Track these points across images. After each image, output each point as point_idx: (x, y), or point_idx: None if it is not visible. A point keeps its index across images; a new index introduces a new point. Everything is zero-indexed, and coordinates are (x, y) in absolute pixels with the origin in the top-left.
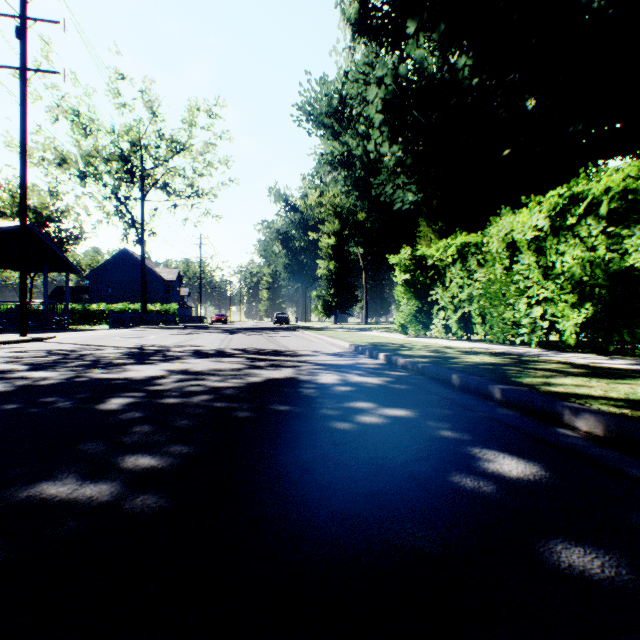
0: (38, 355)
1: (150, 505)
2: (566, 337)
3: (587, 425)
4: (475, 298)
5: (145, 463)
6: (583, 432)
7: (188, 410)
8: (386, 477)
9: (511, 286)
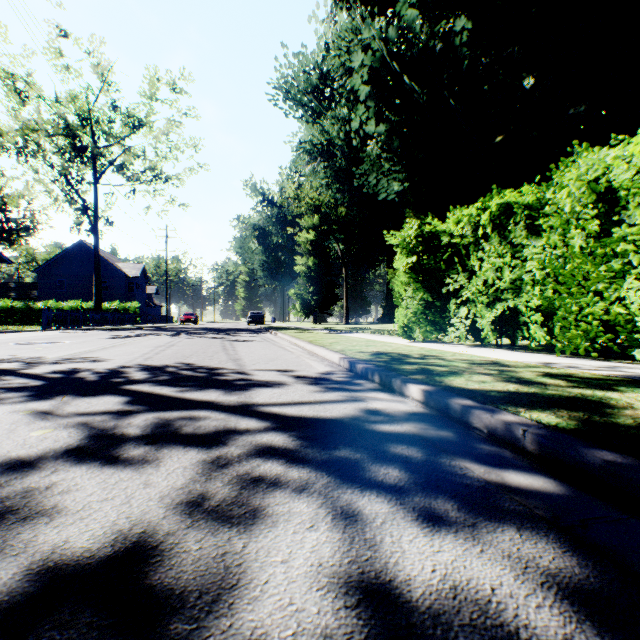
0: None
1: None
2: None
3: None
4: (526, 286)
5: None
6: None
7: None
8: None
9: (614, 261)
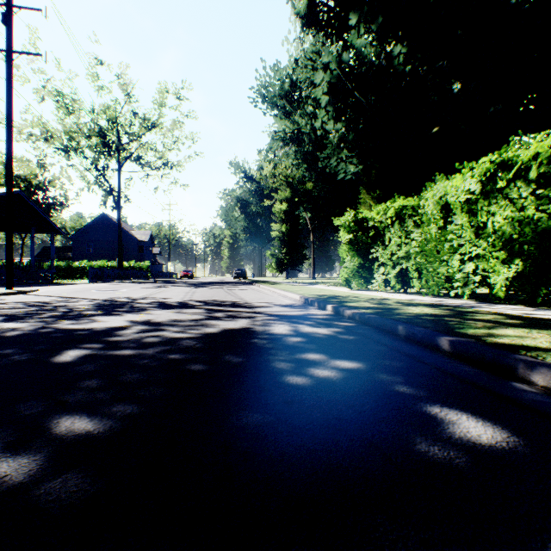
0: (16, 307)
1: (69, 489)
2: (496, 290)
3: (545, 380)
4: (412, 255)
5: (80, 428)
6: (540, 387)
7: (141, 363)
8: (345, 446)
9: (445, 244)
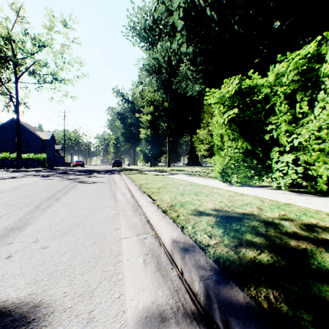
0: None
1: None
2: None
3: None
4: None
5: None
6: None
7: None
8: None
9: None
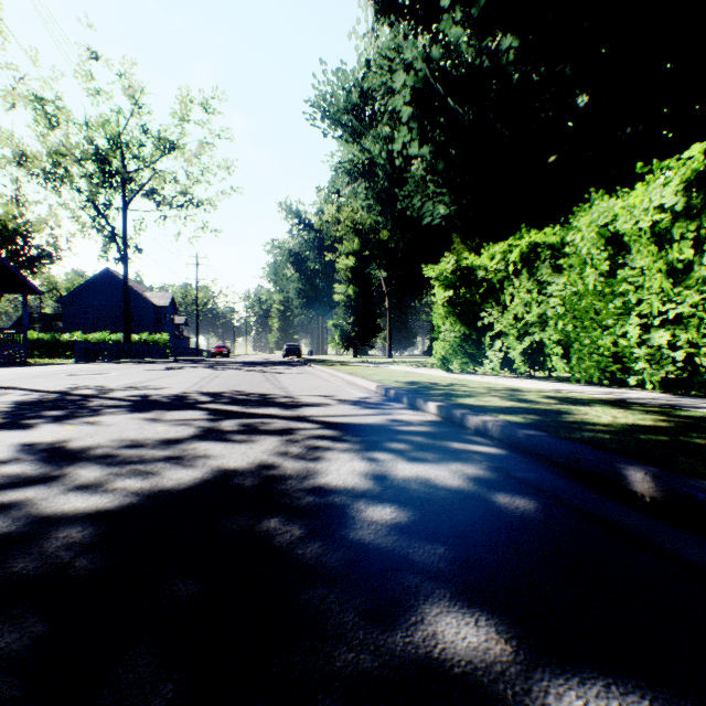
0: None
1: None
2: None
3: None
4: (550, 320)
5: None
6: None
7: None
8: None
9: (616, 299)
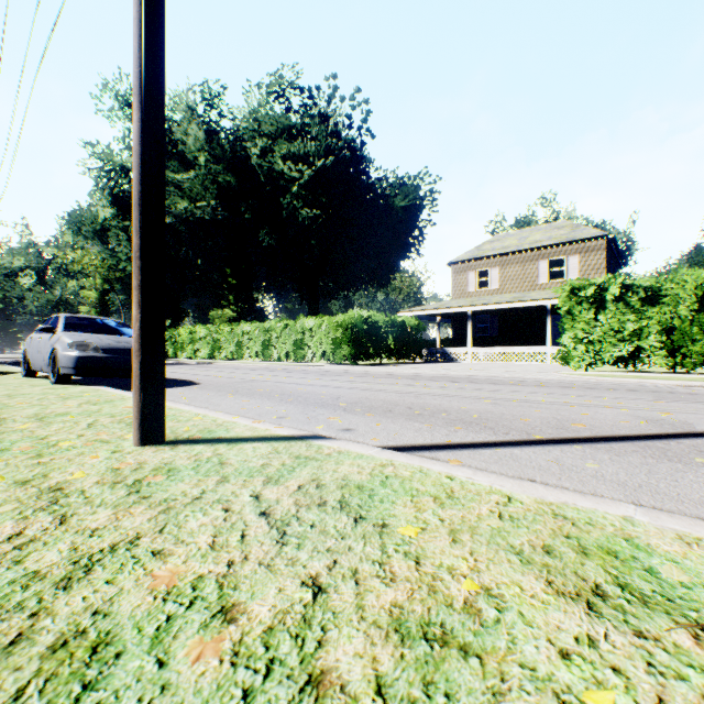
0: None
1: None
2: None
3: None
4: None
5: None
6: None
7: None
8: None
9: None
